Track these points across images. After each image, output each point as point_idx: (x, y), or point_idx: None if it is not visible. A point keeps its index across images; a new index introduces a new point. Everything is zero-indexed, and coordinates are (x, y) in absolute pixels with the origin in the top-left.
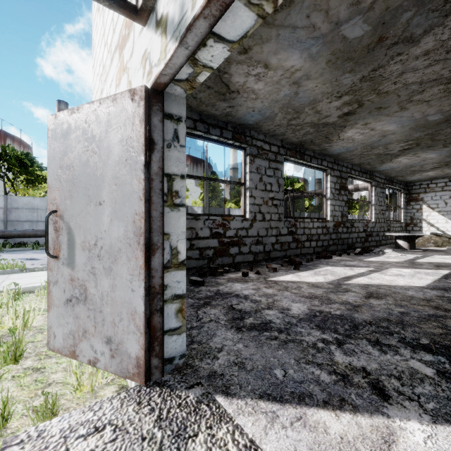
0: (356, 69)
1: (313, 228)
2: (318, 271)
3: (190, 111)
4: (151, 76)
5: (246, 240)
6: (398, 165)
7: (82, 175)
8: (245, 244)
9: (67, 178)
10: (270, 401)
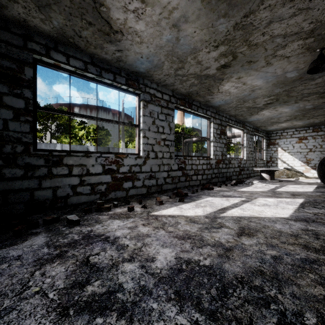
0: (230, 13)
1: (199, 165)
2: (200, 203)
3: (80, 53)
4: None
5: (140, 175)
6: (262, 117)
7: None
8: (139, 178)
9: None
10: None
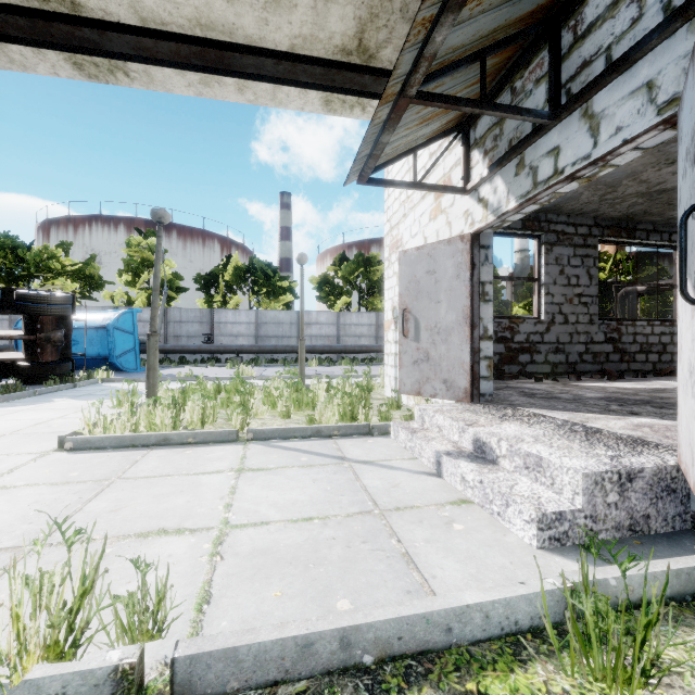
0: None
1: (652, 335)
2: (644, 383)
3: None
4: (474, 227)
5: (541, 347)
6: None
7: (425, 286)
8: (539, 351)
9: (414, 289)
10: (551, 410)
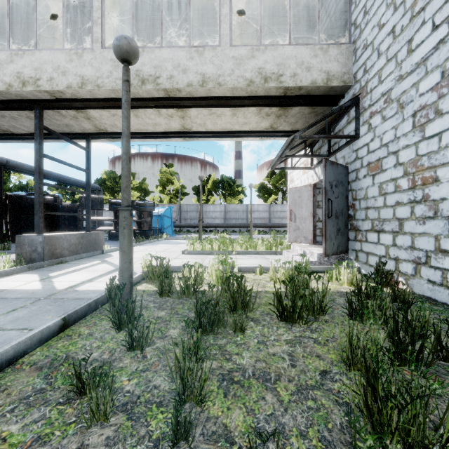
0: None
1: None
2: None
3: None
4: (314, 182)
5: None
6: None
7: (298, 202)
8: None
9: (294, 203)
10: None
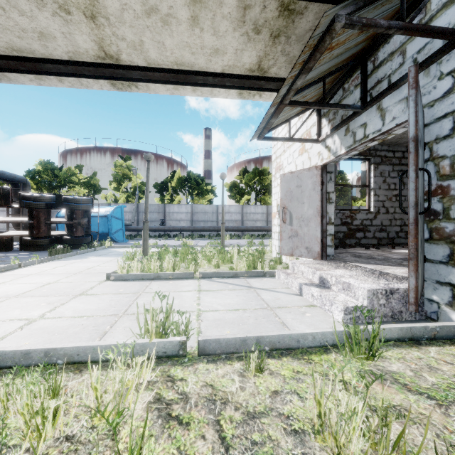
0: None
1: None
2: None
3: None
4: (323, 161)
5: (371, 228)
6: None
7: (295, 194)
8: (369, 231)
9: (289, 195)
10: (366, 264)
